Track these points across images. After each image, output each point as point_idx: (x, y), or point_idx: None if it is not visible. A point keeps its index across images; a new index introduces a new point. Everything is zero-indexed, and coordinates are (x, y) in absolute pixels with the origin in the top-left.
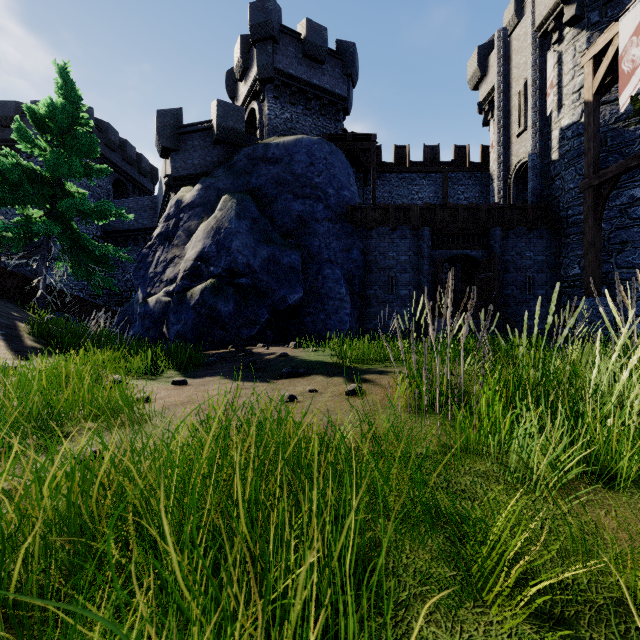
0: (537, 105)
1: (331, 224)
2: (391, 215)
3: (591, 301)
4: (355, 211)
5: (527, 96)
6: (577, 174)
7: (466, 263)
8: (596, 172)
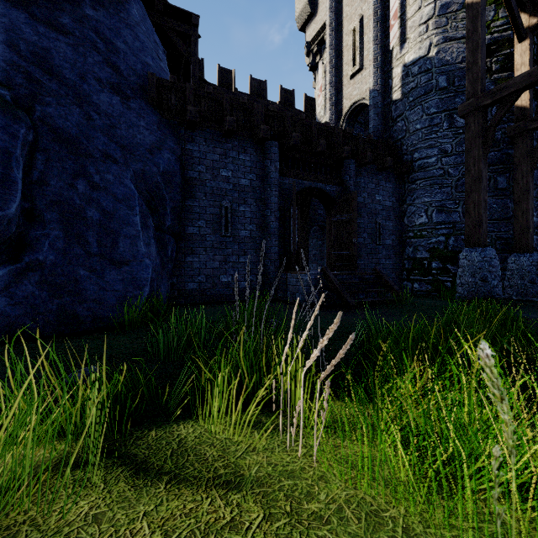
0: (379, 37)
1: (117, 95)
2: (225, 112)
3: (481, 251)
4: (166, 90)
5: (363, 33)
6: (424, 113)
7: (303, 207)
8: (483, 91)
